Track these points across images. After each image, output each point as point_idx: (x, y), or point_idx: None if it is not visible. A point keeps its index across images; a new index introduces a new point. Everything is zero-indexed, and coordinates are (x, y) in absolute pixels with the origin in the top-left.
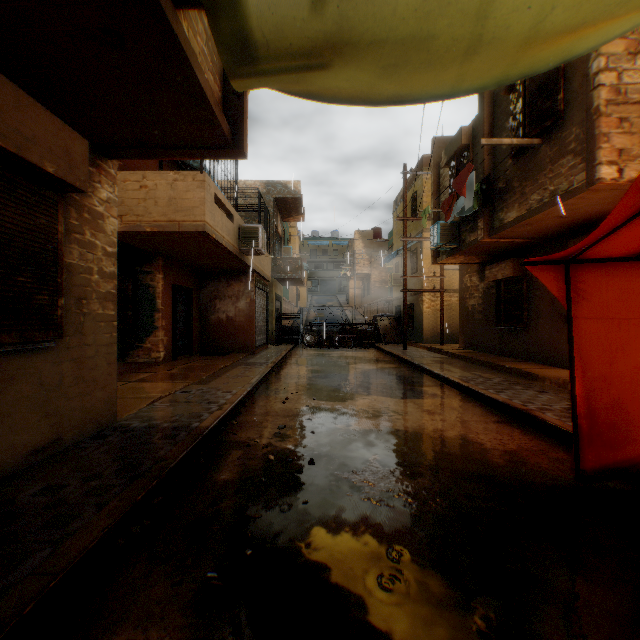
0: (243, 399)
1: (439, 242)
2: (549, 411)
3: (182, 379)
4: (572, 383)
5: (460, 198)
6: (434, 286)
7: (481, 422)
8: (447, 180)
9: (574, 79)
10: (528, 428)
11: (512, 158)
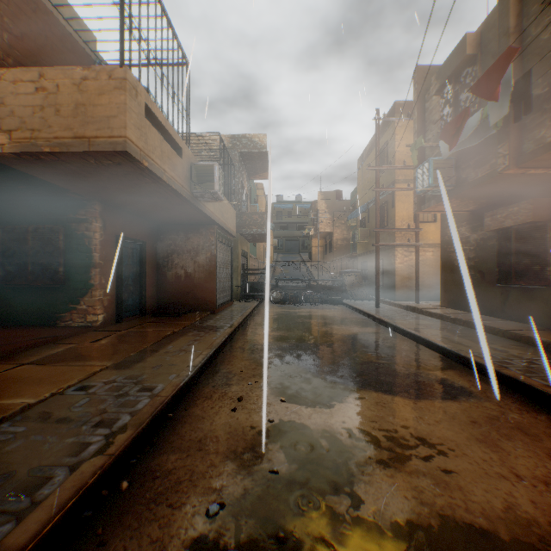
0: (167, 405)
1: (431, 183)
2: None
3: (101, 358)
4: None
5: (467, 121)
6: (409, 240)
7: None
8: (436, 113)
9: None
10: None
11: None
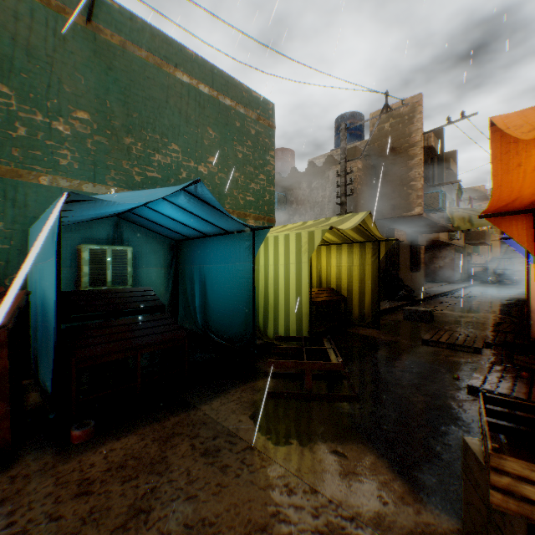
0: (453, 290)
1: None
2: None
3: (429, 286)
4: None
5: None
6: None
7: None
8: None
9: None
10: None
11: None
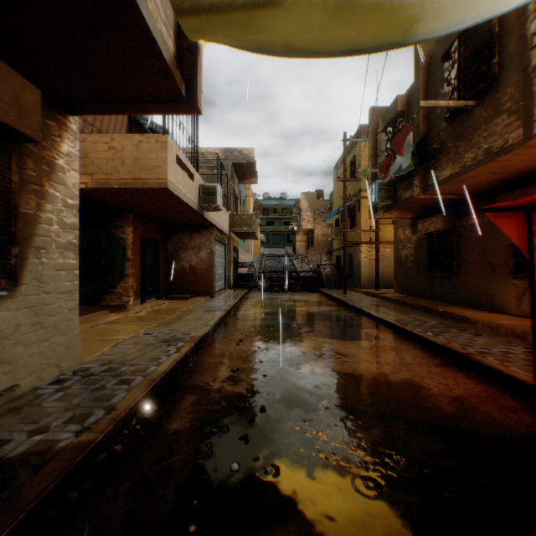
0: (200, 341)
1: (377, 199)
2: (489, 355)
3: (147, 321)
4: (534, 334)
5: (397, 159)
6: (370, 238)
7: (424, 365)
8: (383, 144)
9: (509, 43)
10: (470, 372)
11: (446, 121)
